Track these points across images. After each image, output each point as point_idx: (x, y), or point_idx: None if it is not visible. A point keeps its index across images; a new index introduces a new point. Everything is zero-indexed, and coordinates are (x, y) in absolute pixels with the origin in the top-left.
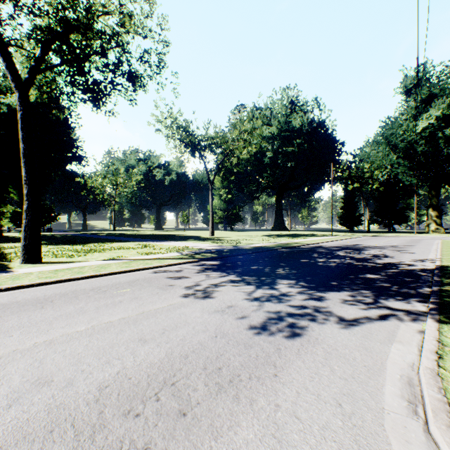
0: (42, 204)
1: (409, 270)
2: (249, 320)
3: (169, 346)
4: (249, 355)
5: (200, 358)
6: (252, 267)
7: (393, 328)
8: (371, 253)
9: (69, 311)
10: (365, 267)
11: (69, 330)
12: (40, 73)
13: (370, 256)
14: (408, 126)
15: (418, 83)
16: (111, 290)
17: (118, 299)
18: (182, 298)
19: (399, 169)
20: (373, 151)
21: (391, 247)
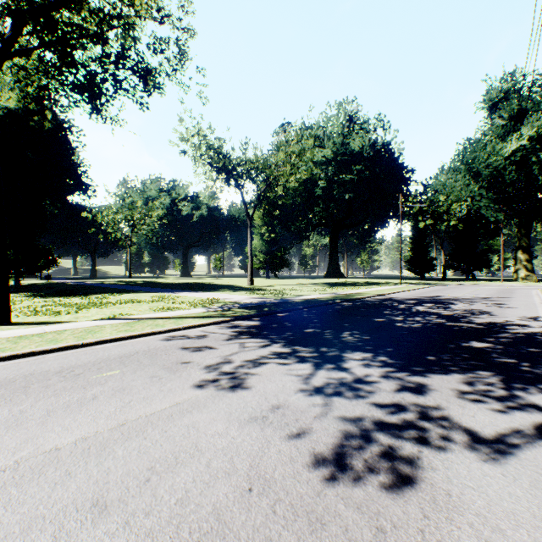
0: (36, 245)
1: (527, 334)
2: (311, 441)
3: (150, 528)
4: None
5: None
6: (305, 330)
7: None
8: (461, 308)
9: None
10: (463, 330)
11: None
12: (9, 59)
13: (461, 312)
14: (494, 149)
15: (506, 96)
16: (88, 373)
17: (92, 393)
18: (198, 389)
19: (481, 202)
20: (450, 180)
21: (482, 299)
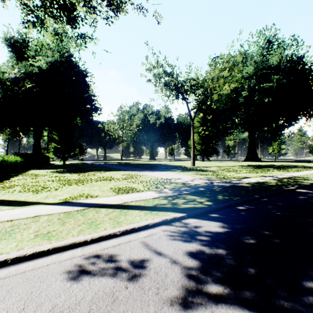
0: (72, 142)
1: None
2: None
3: None
4: None
5: None
6: None
7: None
8: None
9: None
10: None
11: None
12: None
13: None
14: None
15: None
16: None
17: None
18: None
19: None
20: None
21: None
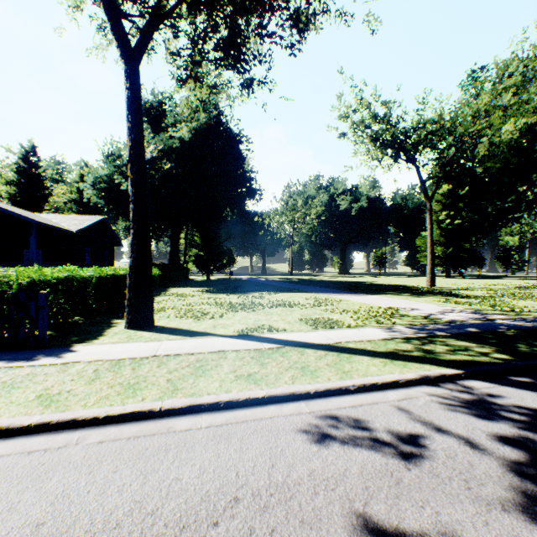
0: (219, 246)
1: None
2: None
3: None
4: None
5: None
6: None
7: None
8: None
9: None
10: None
11: None
12: (154, 30)
13: None
14: None
15: None
16: None
17: None
18: None
19: None
20: None
21: None
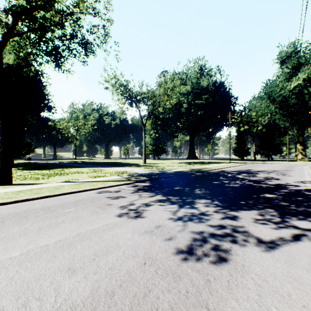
0: (23, 141)
1: (297, 190)
2: (175, 242)
3: (96, 279)
4: (179, 291)
5: (126, 297)
6: (174, 188)
7: (310, 250)
8: (262, 176)
9: (13, 233)
10: (262, 188)
11: (3, 256)
12: (11, 38)
13: (262, 178)
14: (283, 86)
15: (290, 55)
16: (58, 210)
17: (61, 219)
18: (117, 218)
19: (276, 116)
20: (258, 103)
21: (275, 171)
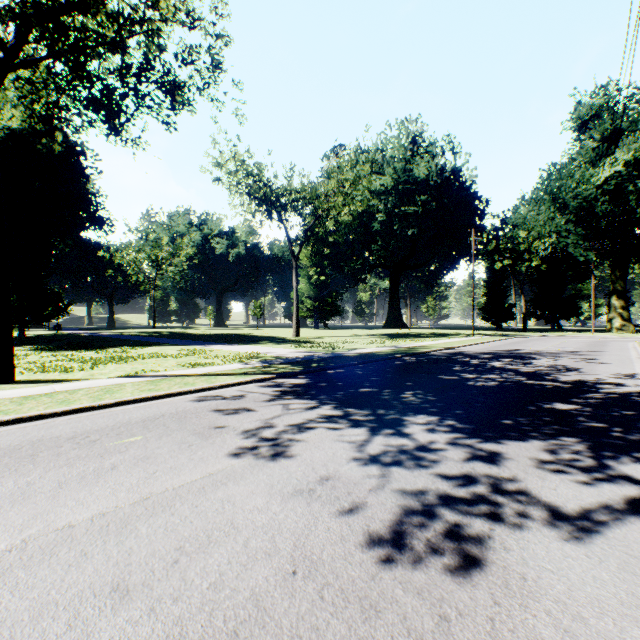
0: (43, 289)
1: (621, 394)
2: (365, 517)
3: (178, 615)
4: None
5: None
6: (360, 390)
7: None
8: (544, 364)
9: None
10: (546, 389)
11: None
12: (13, 71)
13: (544, 368)
14: (584, 176)
15: (598, 113)
16: (106, 440)
17: (110, 462)
18: (234, 458)
19: (569, 239)
20: (531, 213)
21: (569, 353)
